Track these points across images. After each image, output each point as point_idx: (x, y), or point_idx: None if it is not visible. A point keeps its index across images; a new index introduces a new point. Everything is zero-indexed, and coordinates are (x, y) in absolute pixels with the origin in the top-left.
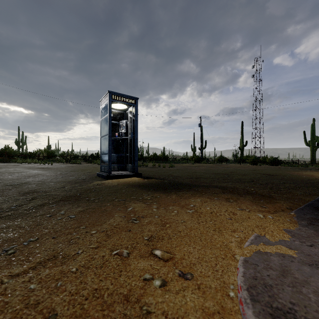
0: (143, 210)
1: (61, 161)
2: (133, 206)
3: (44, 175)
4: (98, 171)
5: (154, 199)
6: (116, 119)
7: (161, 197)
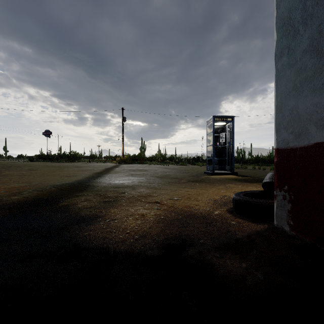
0: (234, 186)
1: (172, 163)
2: (228, 184)
3: (172, 171)
4: (203, 170)
5: (241, 184)
6: (218, 132)
7: (247, 184)
